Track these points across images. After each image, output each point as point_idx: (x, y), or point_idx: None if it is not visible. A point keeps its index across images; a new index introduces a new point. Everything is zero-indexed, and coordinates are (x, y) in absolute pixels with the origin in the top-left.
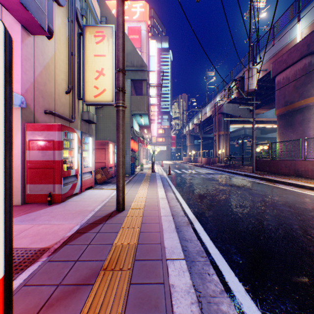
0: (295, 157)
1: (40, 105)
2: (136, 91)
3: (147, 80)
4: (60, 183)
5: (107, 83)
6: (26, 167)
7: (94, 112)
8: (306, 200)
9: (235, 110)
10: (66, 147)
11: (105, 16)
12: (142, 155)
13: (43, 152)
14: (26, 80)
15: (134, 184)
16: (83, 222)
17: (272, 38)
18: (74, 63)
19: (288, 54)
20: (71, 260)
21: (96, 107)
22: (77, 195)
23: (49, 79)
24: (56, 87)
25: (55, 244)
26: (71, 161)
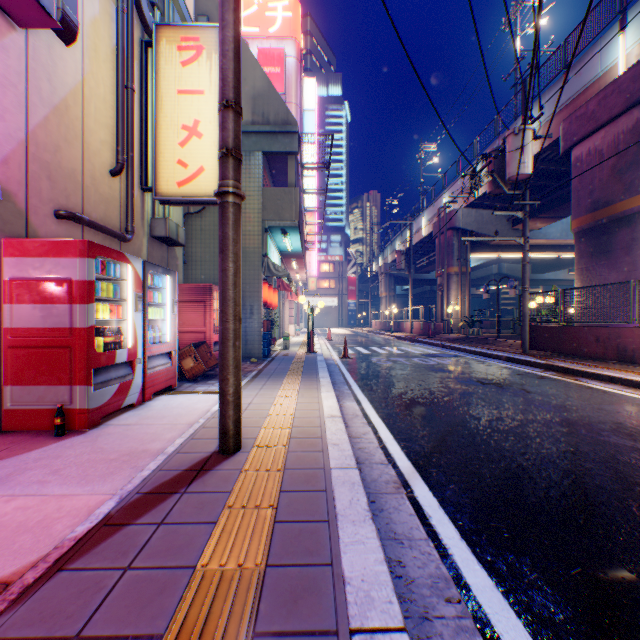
0: (619, 321)
1: (43, 197)
2: (274, 181)
3: (297, 154)
4: (85, 383)
5: (208, 154)
6: (3, 344)
7: (182, 221)
8: None
9: (481, 223)
10: (105, 296)
11: (206, 15)
12: (287, 316)
13: (44, 308)
14: (5, 135)
15: (268, 381)
16: (129, 489)
17: (562, 68)
18: (132, 106)
19: (599, 100)
20: (57, 636)
21: (187, 211)
22: (134, 409)
23: (67, 139)
24: (85, 158)
25: (30, 567)
26: (118, 330)
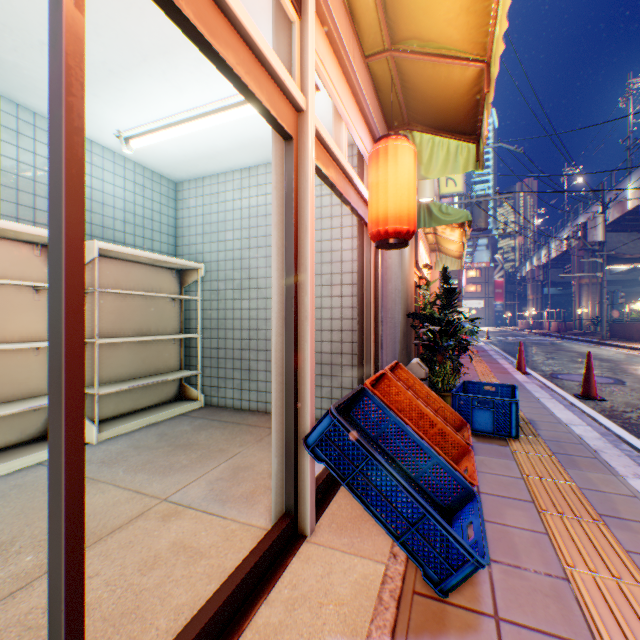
0: None
1: None
2: None
3: None
4: None
5: None
6: None
7: None
8: (592, 350)
9: (610, 243)
10: None
11: None
12: None
13: None
14: None
15: None
16: None
17: None
18: None
19: None
20: None
21: None
22: None
23: None
24: None
25: None
26: None
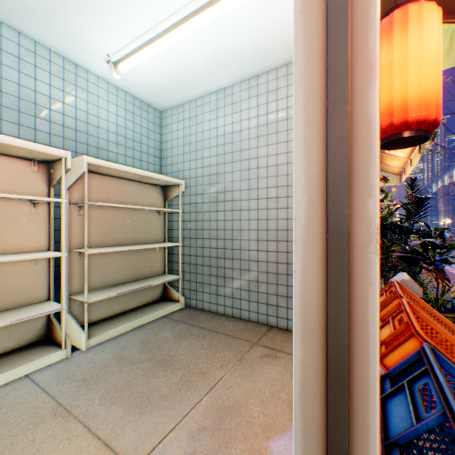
0: None
1: None
2: None
3: None
4: None
5: None
6: None
7: None
8: None
9: None
10: None
11: None
12: None
13: None
14: None
15: None
16: None
17: None
18: None
19: None
20: None
21: None
22: None
23: None
24: None
25: None
26: None
